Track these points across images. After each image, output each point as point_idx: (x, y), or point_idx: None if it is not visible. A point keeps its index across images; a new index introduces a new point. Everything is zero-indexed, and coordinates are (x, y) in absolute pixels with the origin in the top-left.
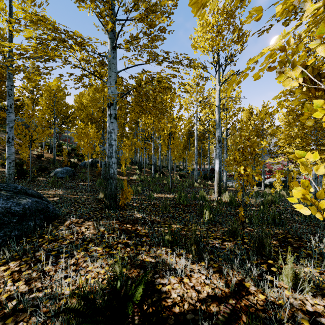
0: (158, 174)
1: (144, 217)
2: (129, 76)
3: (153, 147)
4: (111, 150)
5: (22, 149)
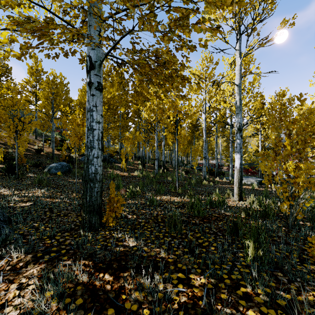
0: (162, 170)
1: (140, 246)
2: (121, 30)
3: (156, 140)
4: (92, 137)
5: (18, 143)
